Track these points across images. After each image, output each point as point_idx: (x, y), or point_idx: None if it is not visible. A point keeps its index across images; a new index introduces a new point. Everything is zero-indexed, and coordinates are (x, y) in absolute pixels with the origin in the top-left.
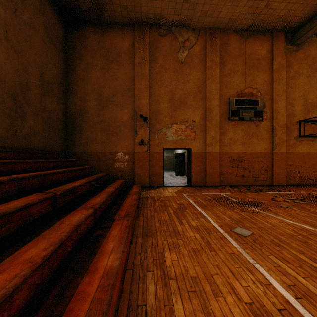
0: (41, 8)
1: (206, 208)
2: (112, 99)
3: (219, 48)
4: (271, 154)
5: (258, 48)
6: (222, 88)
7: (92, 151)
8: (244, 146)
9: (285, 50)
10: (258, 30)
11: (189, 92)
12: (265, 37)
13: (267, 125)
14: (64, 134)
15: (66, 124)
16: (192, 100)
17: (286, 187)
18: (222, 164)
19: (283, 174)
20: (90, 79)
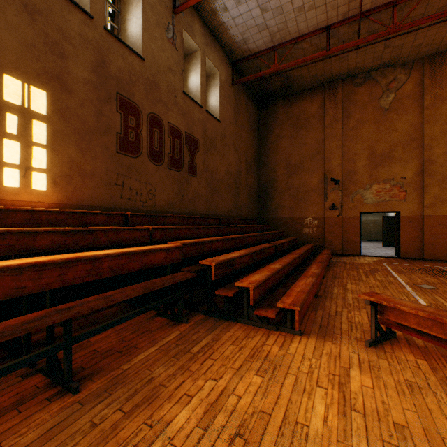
0: (246, 107)
1: (402, 273)
2: (300, 165)
3: (446, 76)
4: None
5: None
6: None
7: (281, 217)
8: None
9: None
10: None
11: (396, 144)
12: None
13: None
14: (257, 202)
15: (259, 193)
16: (401, 152)
17: None
18: None
19: None
20: (279, 150)
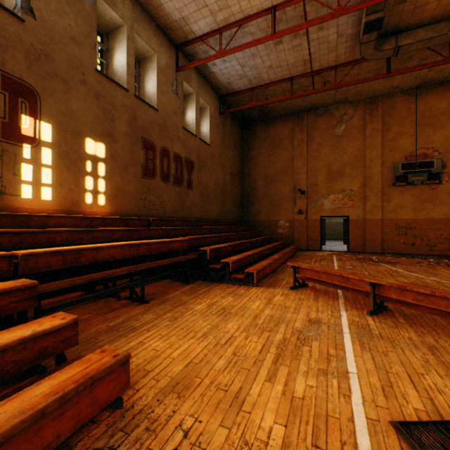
0: (231, 130)
1: (340, 261)
2: (275, 177)
3: (380, 115)
4: None
5: (435, 102)
6: (384, 154)
7: (260, 219)
8: (414, 212)
9: None
10: (434, 84)
11: (346, 163)
12: (445, 89)
13: (448, 188)
14: (241, 208)
15: (242, 200)
16: (350, 170)
17: None
18: (385, 231)
19: None
20: (259, 164)
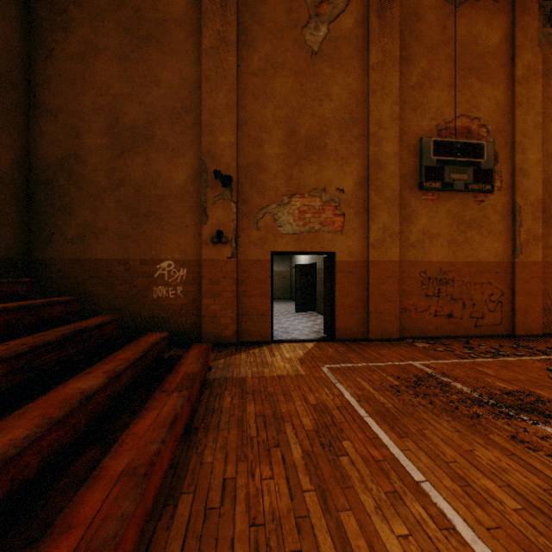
0: None
1: (402, 432)
2: (147, 132)
3: (398, 23)
4: (509, 266)
5: (483, 29)
6: (404, 116)
7: (97, 258)
8: (452, 248)
9: (540, 37)
10: None
11: (330, 123)
12: (497, 7)
13: (501, 202)
14: (20, 214)
15: (28, 189)
16: (337, 140)
17: (548, 342)
18: (405, 288)
19: (536, 310)
20: (92, 81)
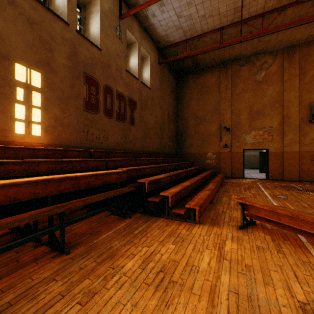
0: (168, 78)
1: (268, 189)
2: (204, 118)
3: (297, 61)
4: None
5: None
6: (301, 95)
7: (191, 152)
8: None
9: None
10: None
11: (266, 104)
12: None
13: None
14: (176, 143)
15: (176, 136)
16: (269, 110)
17: None
18: (302, 162)
19: None
20: (190, 107)
